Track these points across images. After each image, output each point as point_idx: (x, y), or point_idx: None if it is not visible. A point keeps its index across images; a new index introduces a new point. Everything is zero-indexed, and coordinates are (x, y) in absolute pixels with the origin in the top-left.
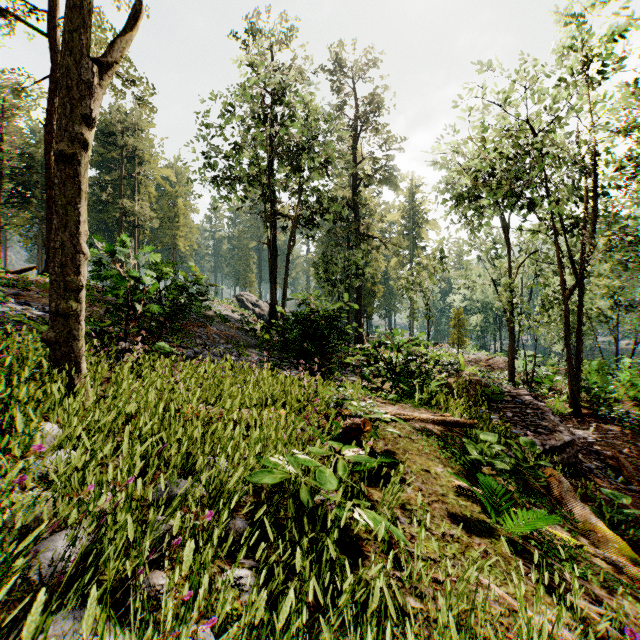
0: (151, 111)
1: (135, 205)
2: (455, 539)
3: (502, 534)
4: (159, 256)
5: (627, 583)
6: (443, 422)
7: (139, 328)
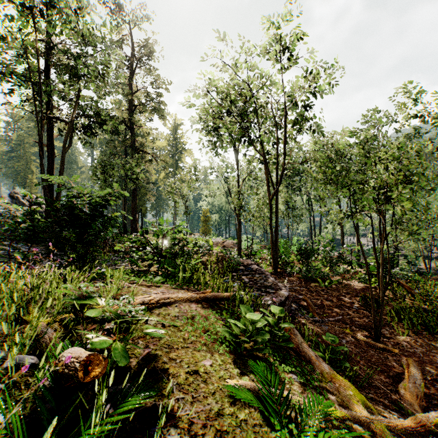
0: None
1: None
2: None
3: None
4: None
5: None
6: (205, 298)
7: None
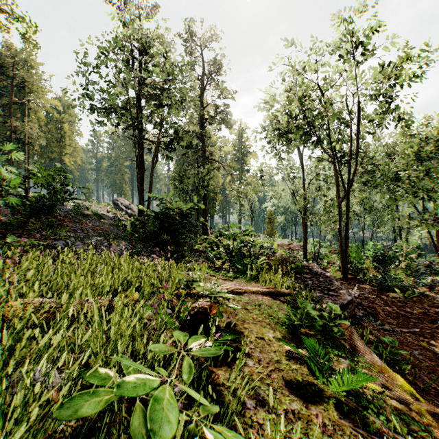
0: (34, 46)
1: (24, 125)
2: (296, 415)
3: (328, 394)
4: (18, 153)
5: (419, 420)
6: (269, 293)
7: (1, 222)
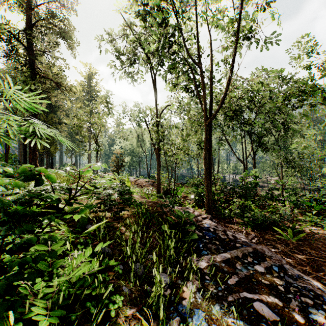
0: None
1: None
2: None
3: None
4: None
5: None
6: None
7: None
